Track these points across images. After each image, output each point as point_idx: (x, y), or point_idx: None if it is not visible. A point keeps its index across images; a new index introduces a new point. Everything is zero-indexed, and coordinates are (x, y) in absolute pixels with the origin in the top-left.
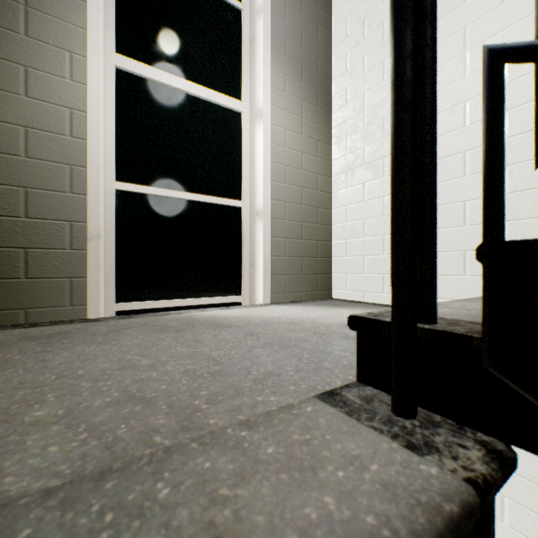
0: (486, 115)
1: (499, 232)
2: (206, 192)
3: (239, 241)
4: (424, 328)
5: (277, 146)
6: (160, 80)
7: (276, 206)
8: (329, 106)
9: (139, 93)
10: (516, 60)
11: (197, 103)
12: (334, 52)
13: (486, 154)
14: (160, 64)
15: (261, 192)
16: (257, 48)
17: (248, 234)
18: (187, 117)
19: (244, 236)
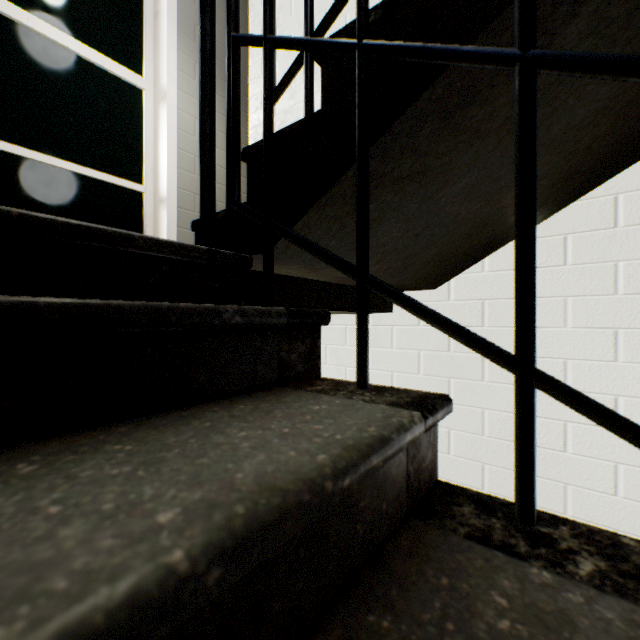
0: (231, 71)
1: (236, 133)
2: (97, 168)
3: (140, 229)
4: (224, 210)
5: (186, 134)
6: (34, 27)
7: (185, 196)
8: (246, 106)
9: (4, 35)
10: (241, 44)
11: (85, 66)
12: (252, 53)
13: (231, 92)
14: (33, 8)
15: (166, 177)
16: (162, 25)
17: (152, 222)
18: (71, 78)
19: (146, 224)
